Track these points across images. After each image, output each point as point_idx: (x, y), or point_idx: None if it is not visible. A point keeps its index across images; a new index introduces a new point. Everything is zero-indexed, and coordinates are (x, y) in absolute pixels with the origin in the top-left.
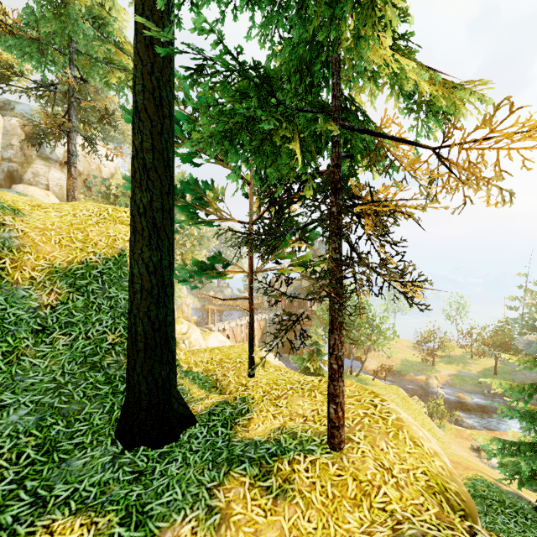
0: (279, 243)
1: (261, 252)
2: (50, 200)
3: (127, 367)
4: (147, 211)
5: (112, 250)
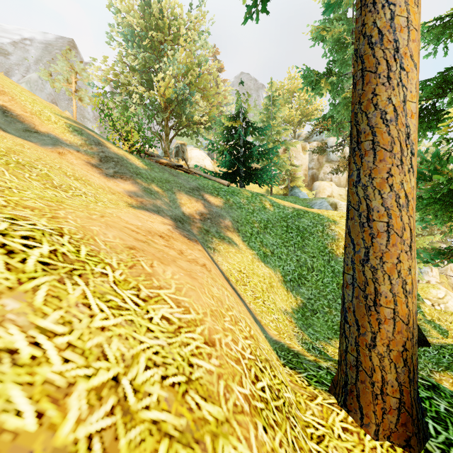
0: None
1: None
2: (332, 188)
3: None
4: None
5: None
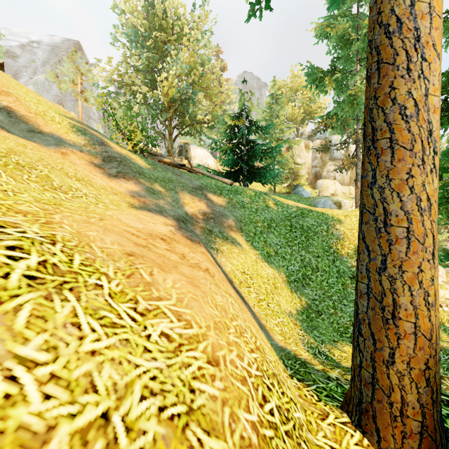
0: None
1: None
2: (336, 186)
3: None
4: None
5: None
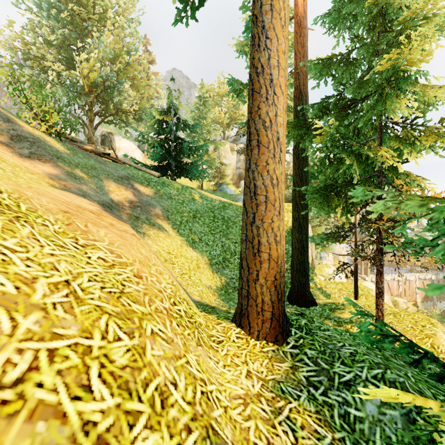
0: (353, 232)
1: (340, 237)
2: None
3: (290, 276)
4: (297, 219)
5: (286, 227)
